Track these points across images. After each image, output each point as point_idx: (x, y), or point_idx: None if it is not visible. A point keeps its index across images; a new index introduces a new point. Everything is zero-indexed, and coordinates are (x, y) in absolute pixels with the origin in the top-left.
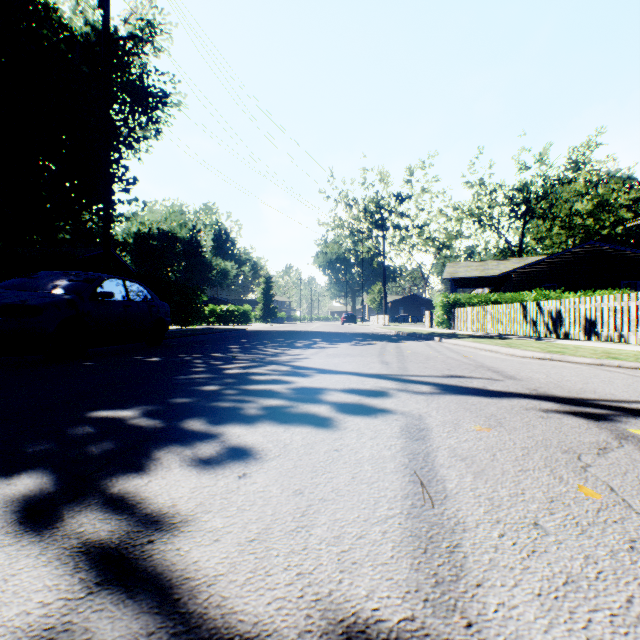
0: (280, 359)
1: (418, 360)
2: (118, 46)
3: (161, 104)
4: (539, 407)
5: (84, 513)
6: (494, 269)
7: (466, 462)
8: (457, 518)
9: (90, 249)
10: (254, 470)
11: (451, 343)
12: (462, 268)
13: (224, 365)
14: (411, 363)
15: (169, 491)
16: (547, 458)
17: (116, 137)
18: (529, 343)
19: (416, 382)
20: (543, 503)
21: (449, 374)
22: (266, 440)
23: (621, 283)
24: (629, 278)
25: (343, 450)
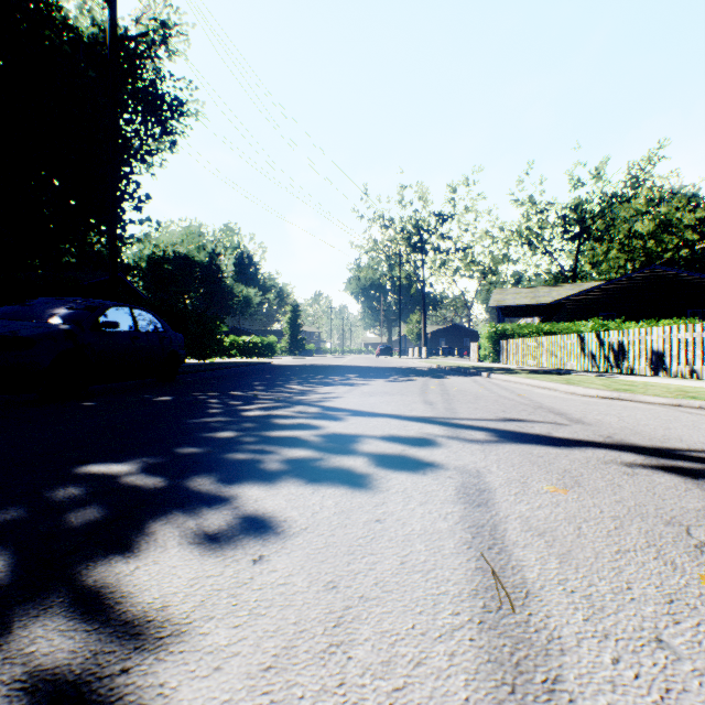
0: (308, 398)
1: (466, 399)
2: (129, 49)
3: (176, 113)
4: (620, 460)
5: (41, 620)
6: (546, 296)
7: (546, 539)
8: (549, 630)
9: (98, 274)
10: (274, 551)
11: (501, 379)
12: (510, 295)
13: (244, 406)
14: (459, 403)
15: (160, 584)
16: (648, 533)
17: (127, 150)
18: (590, 379)
19: (468, 427)
20: (660, 604)
21: (505, 417)
22: (290, 506)
23: (687, 312)
24: (696, 306)
25: (387, 521)
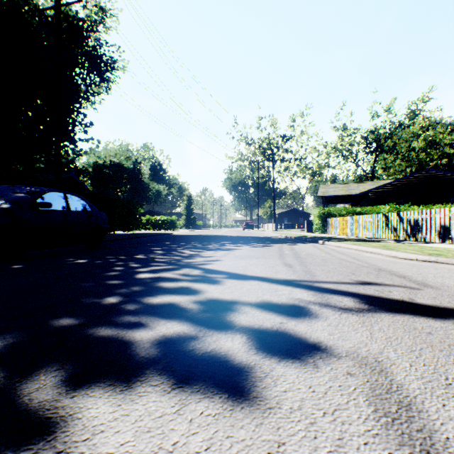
0: (193, 261)
1: (316, 262)
2: (79, 25)
3: (110, 68)
4: None
5: None
6: (355, 189)
7: None
8: None
9: None
10: None
11: (334, 245)
12: (331, 189)
13: (140, 268)
14: (312, 266)
15: None
16: None
17: (77, 92)
18: (401, 246)
19: (332, 291)
20: None
21: (358, 280)
22: (137, 453)
23: (450, 199)
24: None
25: None
